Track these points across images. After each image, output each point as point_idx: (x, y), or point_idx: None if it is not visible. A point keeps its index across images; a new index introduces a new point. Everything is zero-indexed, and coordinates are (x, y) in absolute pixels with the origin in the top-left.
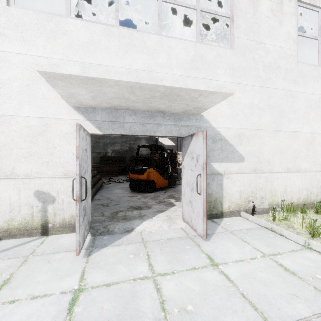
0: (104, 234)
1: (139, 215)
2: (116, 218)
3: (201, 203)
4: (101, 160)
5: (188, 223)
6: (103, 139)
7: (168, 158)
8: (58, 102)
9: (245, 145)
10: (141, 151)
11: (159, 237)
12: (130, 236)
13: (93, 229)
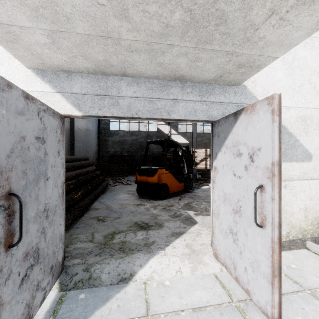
0: (81, 286)
1: (145, 243)
2: (108, 247)
3: (266, 246)
4: (109, 159)
5: (228, 269)
6: (112, 137)
7: (183, 156)
8: (9, 61)
9: (312, 135)
10: (152, 149)
11: (178, 304)
12: (125, 296)
13: (66, 274)
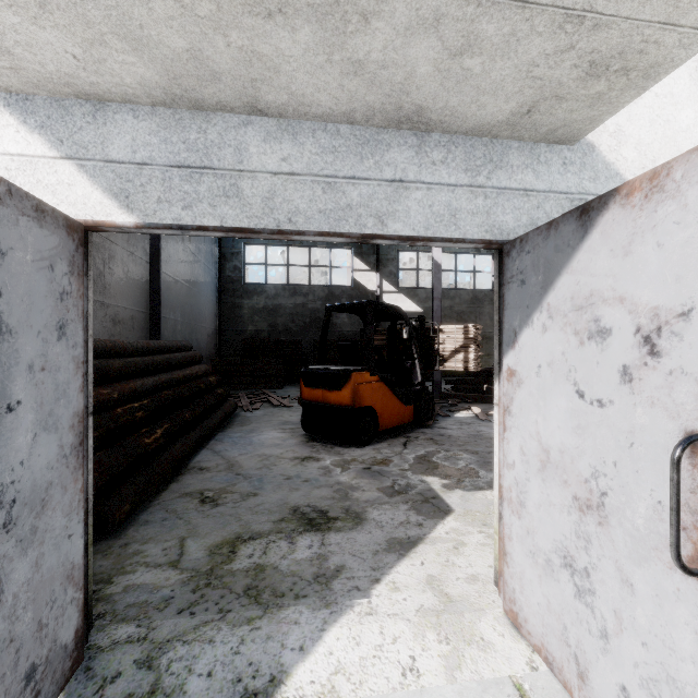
0: None
1: (316, 573)
2: (217, 586)
3: None
4: (243, 349)
5: (557, 672)
6: (250, 299)
7: (412, 341)
8: None
9: None
10: (340, 326)
11: None
12: None
13: (87, 676)
